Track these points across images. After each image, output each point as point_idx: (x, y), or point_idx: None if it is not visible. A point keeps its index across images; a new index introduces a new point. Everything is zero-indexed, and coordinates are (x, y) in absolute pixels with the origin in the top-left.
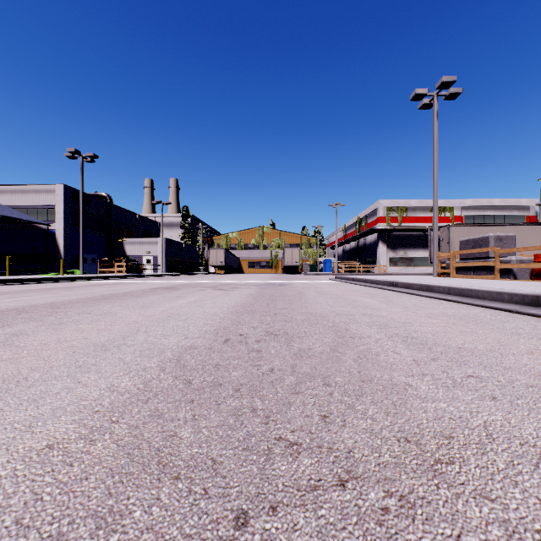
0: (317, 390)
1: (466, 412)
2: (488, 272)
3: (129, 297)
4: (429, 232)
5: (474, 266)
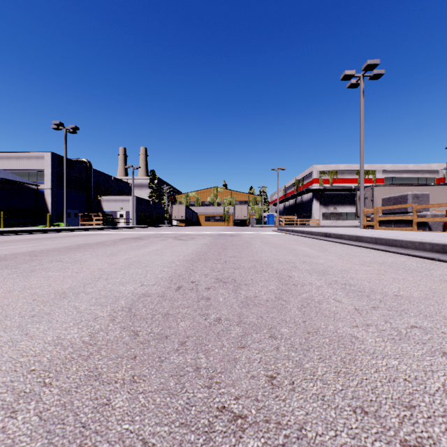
0: (263, 343)
1: (420, 372)
2: (406, 225)
3: (100, 246)
4: (356, 192)
5: (395, 220)
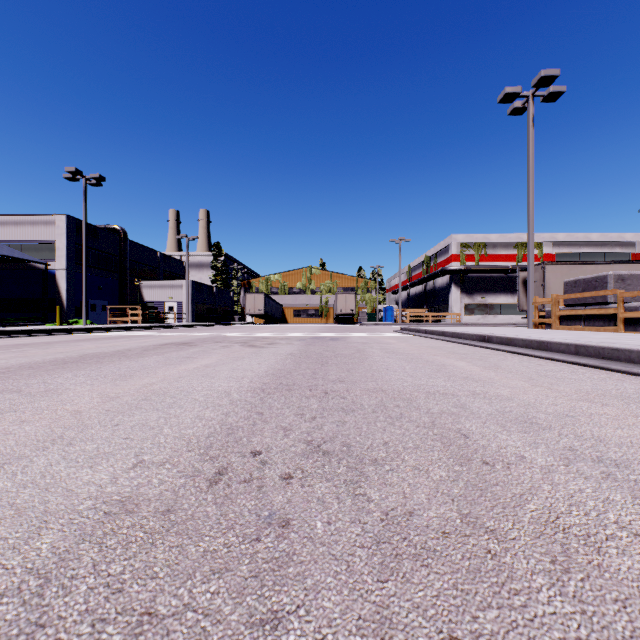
0: None
1: None
2: (605, 322)
3: (116, 358)
4: (518, 273)
5: (586, 315)
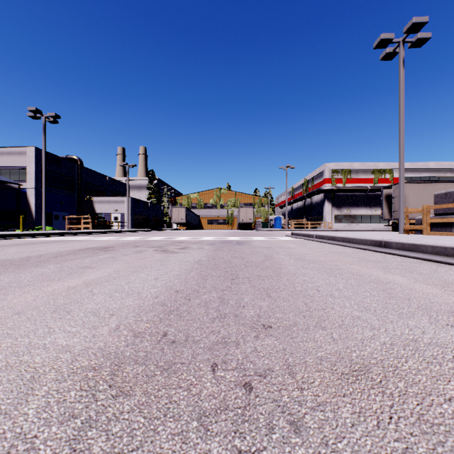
0: None
1: None
2: None
3: (4, 268)
4: (382, 190)
5: None
